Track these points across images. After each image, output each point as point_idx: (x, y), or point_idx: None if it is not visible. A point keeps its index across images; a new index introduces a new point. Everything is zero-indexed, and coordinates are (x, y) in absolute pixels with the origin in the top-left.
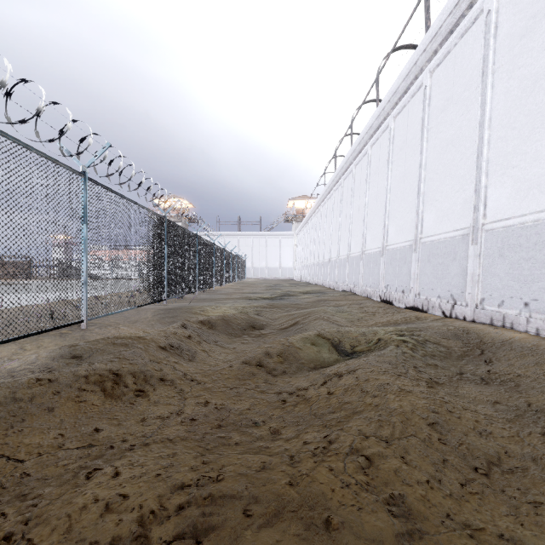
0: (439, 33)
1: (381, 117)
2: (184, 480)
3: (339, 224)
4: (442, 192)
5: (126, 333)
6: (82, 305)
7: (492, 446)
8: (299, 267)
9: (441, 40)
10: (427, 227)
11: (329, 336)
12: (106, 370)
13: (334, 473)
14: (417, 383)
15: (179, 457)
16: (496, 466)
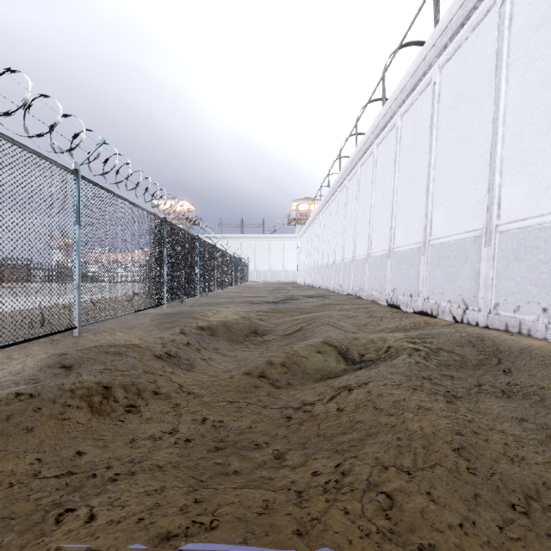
0: (449, 27)
1: (388, 115)
2: (170, 528)
3: (344, 226)
4: (452, 192)
5: (122, 340)
6: (74, 310)
7: (528, 476)
8: (302, 270)
9: (451, 34)
10: (436, 229)
11: (336, 344)
12: (94, 382)
13: (350, 517)
14: (435, 398)
15: (167, 494)
16: (534, 501)
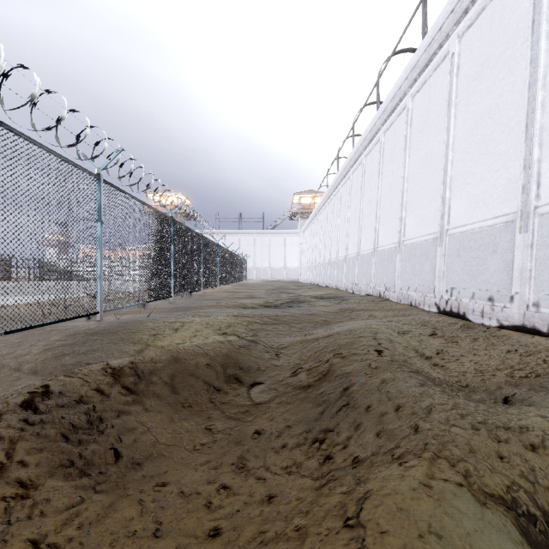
0: None
1: (435, 43)
2: None
3: (359, 211)
4: None
5: None
6: None
7: None
8: (305, 268)
9: None
10: None
11: (492, 484)
12: None
13: None
14: None
15: None
16: None
